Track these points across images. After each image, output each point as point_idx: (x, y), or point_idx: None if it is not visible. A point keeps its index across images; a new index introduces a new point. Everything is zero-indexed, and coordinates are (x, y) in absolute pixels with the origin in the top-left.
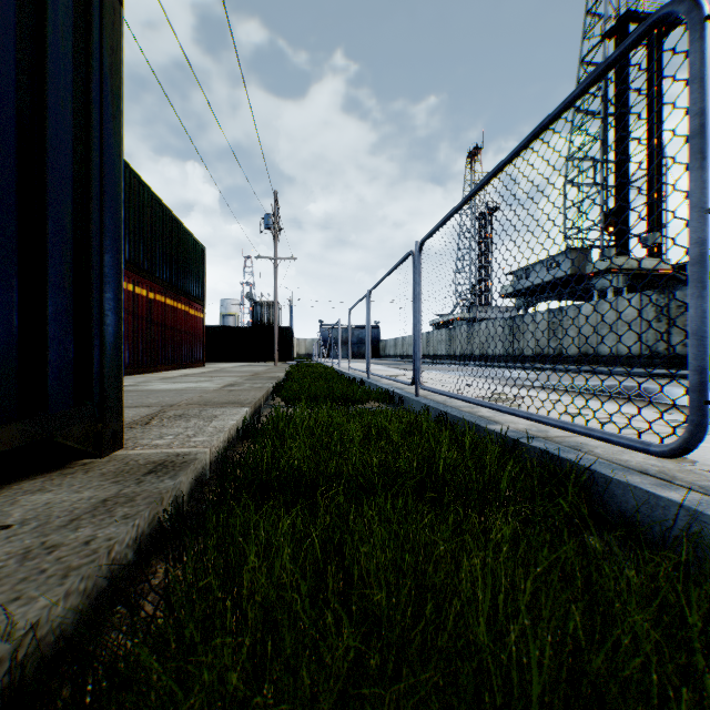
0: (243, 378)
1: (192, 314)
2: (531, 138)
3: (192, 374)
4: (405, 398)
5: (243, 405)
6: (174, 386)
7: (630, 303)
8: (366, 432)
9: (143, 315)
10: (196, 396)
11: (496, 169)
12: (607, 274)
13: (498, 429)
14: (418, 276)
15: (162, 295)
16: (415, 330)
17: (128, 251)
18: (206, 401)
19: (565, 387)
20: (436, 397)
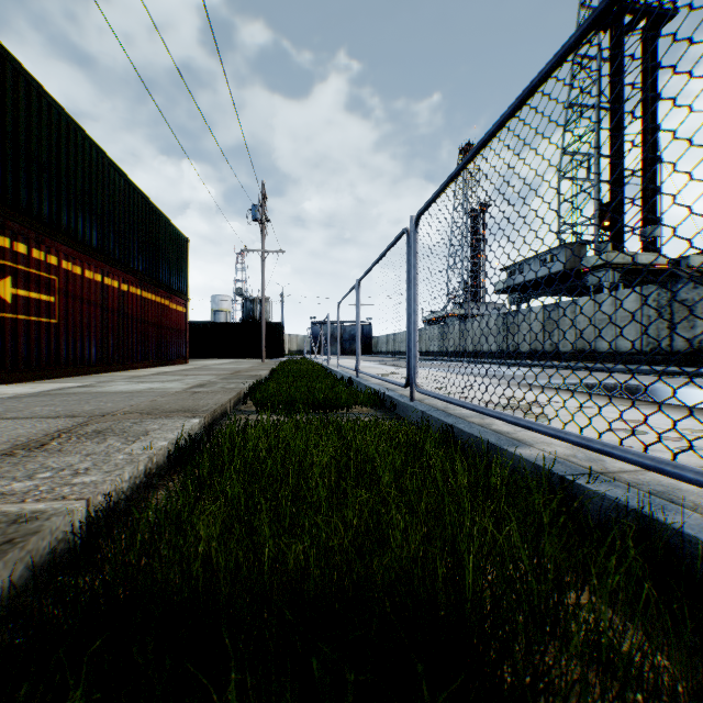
0: (219, 377)
1: (173, 308)
2: (589, 24)
3: (167, 372)
4: (398, 403)
5: (196, 414)
6: (134, 387)
7: (630, 298)
8: (341, 467)
9: (114, 308)
10: (148, 401)
11: (525, 91)
12: (603, 269)
13: (531, 457)
14: (414, 257)
15: (138, 287)
16: (410, 321)
17: (95, 238)
18: (155, 407)
19: (657, 403)
20: (435, 402)
